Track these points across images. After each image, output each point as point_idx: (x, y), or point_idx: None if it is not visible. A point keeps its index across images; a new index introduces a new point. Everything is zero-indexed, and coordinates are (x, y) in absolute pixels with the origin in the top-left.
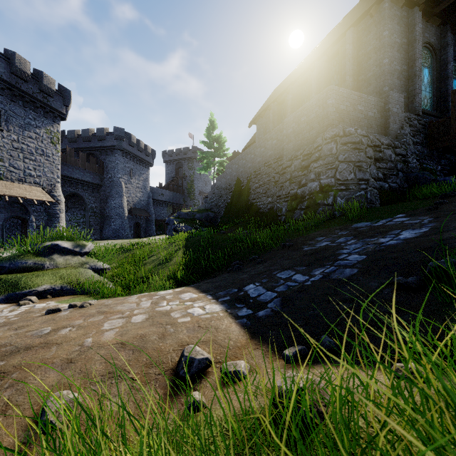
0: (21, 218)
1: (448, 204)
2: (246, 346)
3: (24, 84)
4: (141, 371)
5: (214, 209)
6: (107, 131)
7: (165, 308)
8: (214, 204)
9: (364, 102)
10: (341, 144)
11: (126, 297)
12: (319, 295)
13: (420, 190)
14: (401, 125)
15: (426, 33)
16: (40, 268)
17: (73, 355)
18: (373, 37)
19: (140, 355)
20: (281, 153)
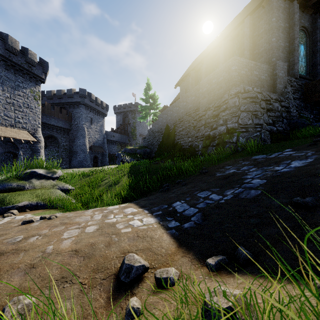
0: (13, 152)
1: None
2: (175, 254)
3: (15, 57)
4: (89, 276)
5: (150, 146)
6: (74, 91)
7: (112, 220)
8: (150, 142)
9: (258, 69)
10: (242, 98)
11: (84, 211)
12: (232, 211)
13: (299, 132)
14: (285, 85)
15: (302, 20)
16: (21, 189)
17: (35, 260)
18: (264, 22)
19: (89, 261)
20: (198, 106)
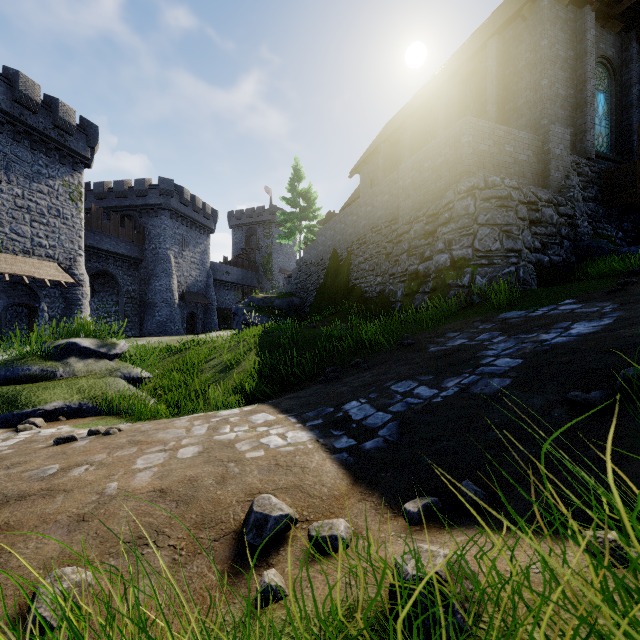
0: (28, 306)
1: (638, 285)
2: (348, 496)
3: (32, 116)
4: (188, 535)
5: (301, 294)
6: (149, 183)
7: (228, 436)
8: (300, 286)
9: (514, 141)
10: (482, 199)
11: (172, 419)
12: (455, 418)
13: (594, 266)
14: (566, 173)
15: (601, 44)
16: (49, 378)
17: (87, 508)
18: (526, 48)
19: (187, 509)
20: (395, 213)
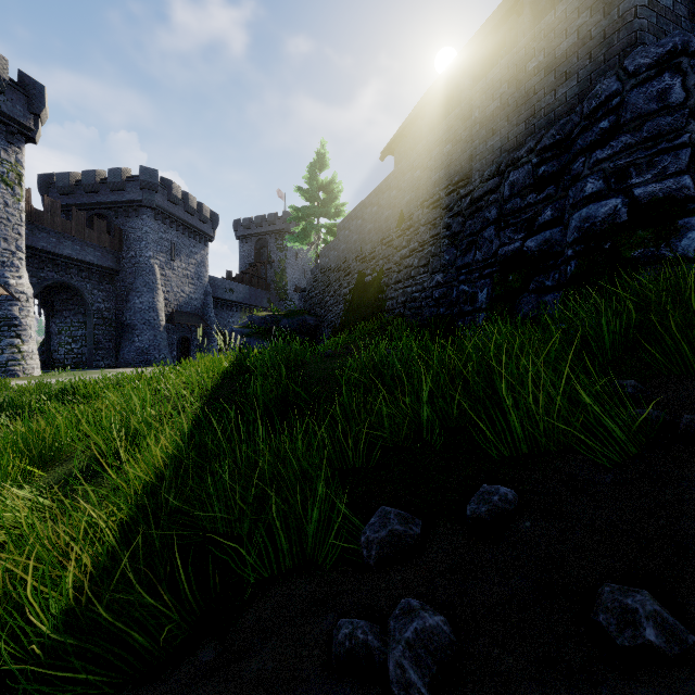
0: None
1: None
2: None
3: None
4: None
5: (316, 311)
6: (127, 174)
7: None
8: (315, 300)
9: None
10: None
11: None
12: None
13: None
14: None
15: None
16: None
17: None
18: None
19: None
20: (464, 169)
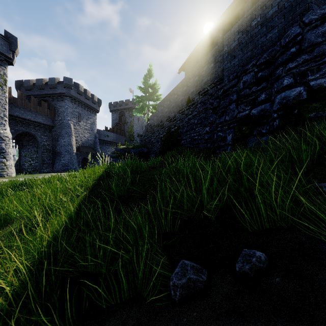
0: None
1: None
2: None
3: None
4: None
5: (147, 145)
6: (58, 80)
7: None
8: (147, 140)
9: None
10: None
11: None
12: None
13: None
14: None
15: None
16: None
17: None
18: None
19: None
20: (220, 76)
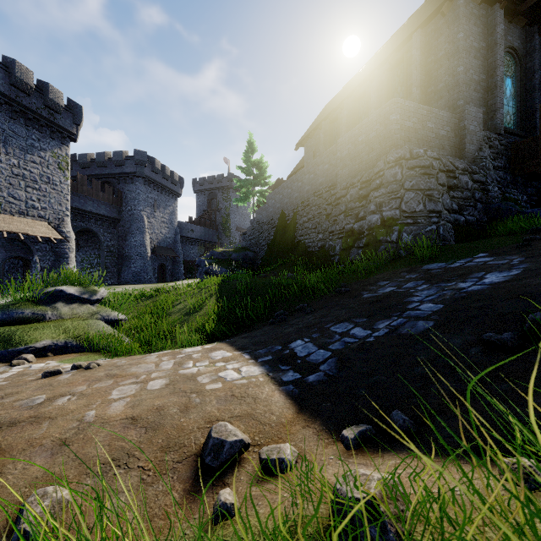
0: (23, 258)
1: None
2: (293, 423)
3: (26, 98)
4: (155, 457)
5: (254, 248)
6: (126, 155)
7: (191, 370)
8: (253, 241)
9: (435, 119)
10: (408, 168)
11: (144, 355)
12: (386, 355)
13: (503, 224)
14: (479, 145)
15: (509, 36)
16: (40, 320)
17: (68, 434)
18: (445, 40)
19: (154, 434)
20: (334, 180)
